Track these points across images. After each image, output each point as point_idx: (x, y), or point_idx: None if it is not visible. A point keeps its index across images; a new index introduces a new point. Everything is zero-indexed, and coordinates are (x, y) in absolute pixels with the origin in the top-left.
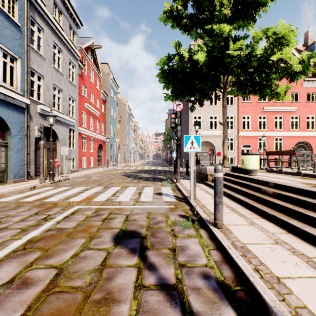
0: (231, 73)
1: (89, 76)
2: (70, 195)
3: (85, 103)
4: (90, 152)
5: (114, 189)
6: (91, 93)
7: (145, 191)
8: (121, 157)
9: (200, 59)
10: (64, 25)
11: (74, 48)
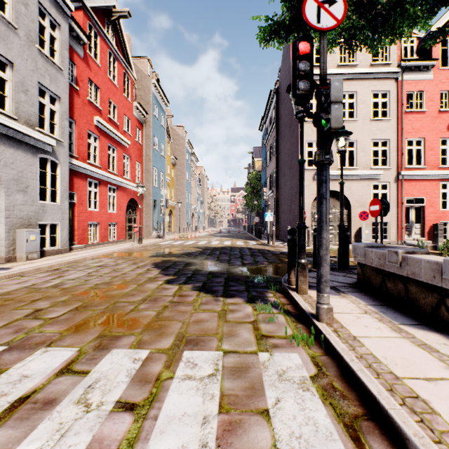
0: None
1: (106, 68)
2: None
3: (95, 117)
4: (109, 213)
5: (4, 391)
6: (111, 101)
7: None
8: (176, 223)
9: None
10: None
11: None
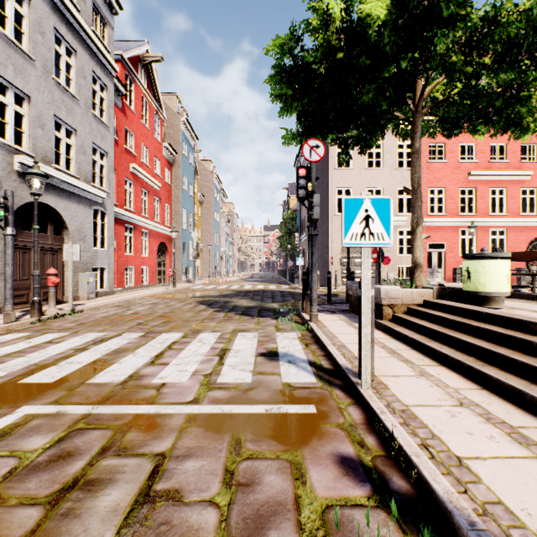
0: (429, 81)
1: (140, 113)
2: (45, 359)
3: (131, 163)
4: (142, 257)
5: (164, 341)
6: (144, 145)
7: (238, 347)
8: (203, 267)
9: (376, 12)
10: (82, 2)
11: (103, 50)
